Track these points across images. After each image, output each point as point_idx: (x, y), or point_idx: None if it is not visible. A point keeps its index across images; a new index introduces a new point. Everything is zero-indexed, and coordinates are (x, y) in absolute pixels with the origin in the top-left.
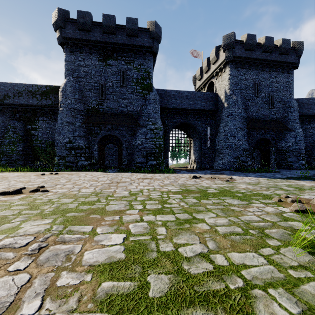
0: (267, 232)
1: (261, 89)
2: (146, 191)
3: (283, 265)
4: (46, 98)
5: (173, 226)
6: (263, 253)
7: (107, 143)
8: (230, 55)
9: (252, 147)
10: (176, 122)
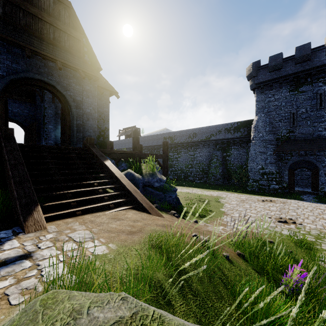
0: None
1: None
2: None
3: None
4: (237, 132)
5: None
6: None
7: (297, 168)
8: None
9: None
10: None
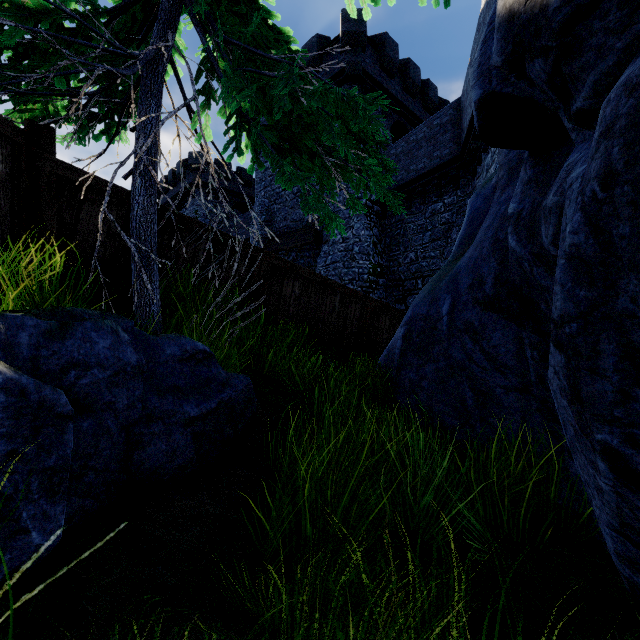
0: None
1: None
2: None
3: None
4: None
5: None
6: None
7: None
8: None
9: None
10: None
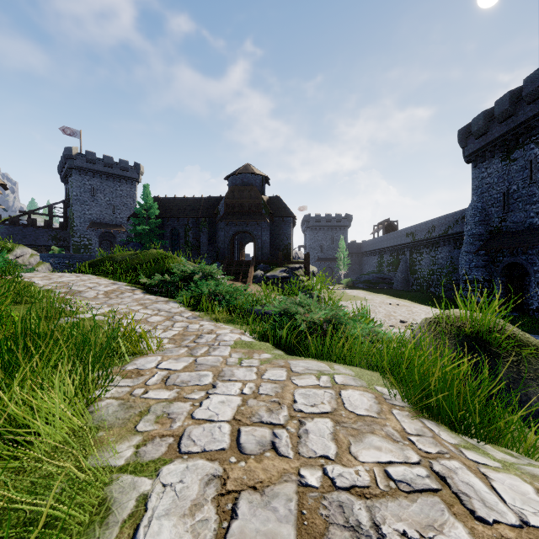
0: None
1: None
2: None
3: None
4: None
5: None
6: None
7: (523, 274)
8: None
9: None
10: None
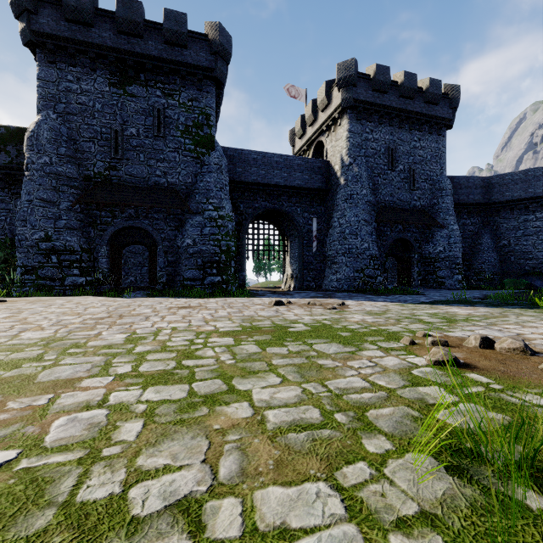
0: (372, 415)
1: (397, 157)
2: (167, 332)
3: (382, 517)
4: None
5: (168, 415)
6: (344, 480)
7: (128, 244)
8: (349, 98)
9: (384, 254)
10: (260, 207)
